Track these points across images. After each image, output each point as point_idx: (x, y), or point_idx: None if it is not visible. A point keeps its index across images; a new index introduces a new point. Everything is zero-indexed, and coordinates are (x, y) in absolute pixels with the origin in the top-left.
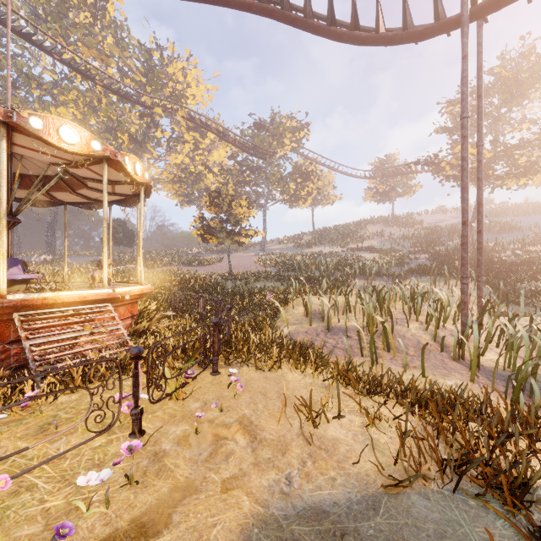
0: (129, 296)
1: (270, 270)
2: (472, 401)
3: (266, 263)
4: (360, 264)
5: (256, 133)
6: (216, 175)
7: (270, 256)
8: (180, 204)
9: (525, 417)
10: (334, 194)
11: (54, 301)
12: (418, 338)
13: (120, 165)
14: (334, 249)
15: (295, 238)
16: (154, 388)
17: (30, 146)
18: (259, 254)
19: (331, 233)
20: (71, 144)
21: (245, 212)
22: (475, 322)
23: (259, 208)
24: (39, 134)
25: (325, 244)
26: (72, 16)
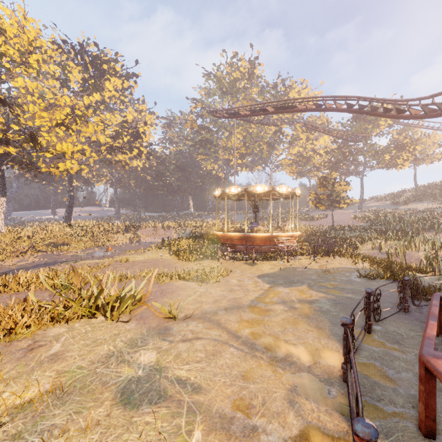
0: (295, 235)
1: (362, 224)
2: (405, 265)
3: (361, 219)
4: (434, 221)
5: (353, 125)
6: (322, 155)
7: (365, 214)
8: (295, 178)
9: (408, 264)
10: (440, 152)
11: (281, 235)
12: (419, 257)
13: (294, 193)
14: (432, 206)
15: (394, 196)
16: (316, 254)
17: (271, 192)
18: (357, 211)
19: (435, 189)
20: (284, 192)
21: (343, 188)
22: (428, 248)
23: (356, 176)
24: (278, 191)
25: (425, 201)
26: (238, 85)
